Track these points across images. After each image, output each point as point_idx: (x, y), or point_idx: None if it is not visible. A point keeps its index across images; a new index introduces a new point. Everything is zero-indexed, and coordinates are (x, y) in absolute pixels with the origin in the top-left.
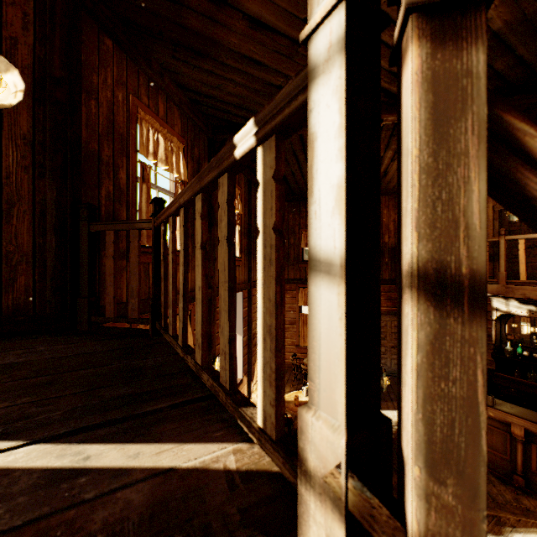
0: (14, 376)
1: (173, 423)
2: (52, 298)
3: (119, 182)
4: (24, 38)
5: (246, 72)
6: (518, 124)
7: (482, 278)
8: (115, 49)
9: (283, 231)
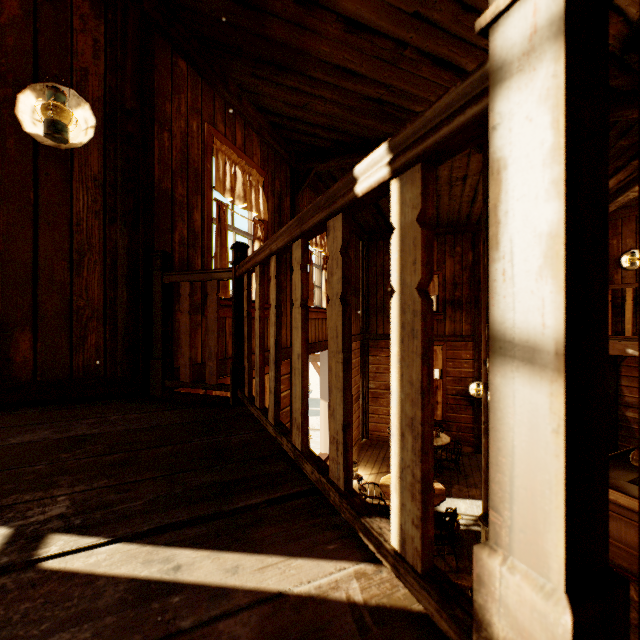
0: (88, 451)
1: (273, 526)
2: (123, 359)
3: (193, 225)
4: (95, 67)
5: (338, 86)
6: None
7: None
8: (189, 72)
9: (377, 275)
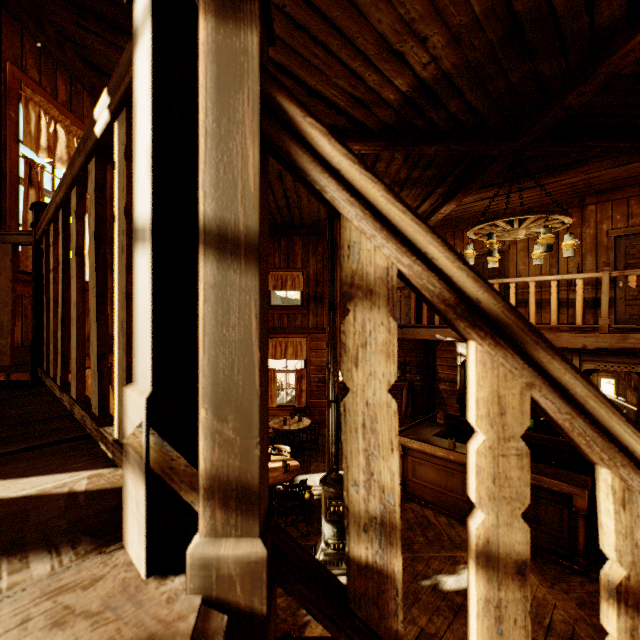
0: None
1: (19, 463)
2: None
3: None
4: None
5: None
6: (288, 104)
7: (256, 234)
8: None
9: None
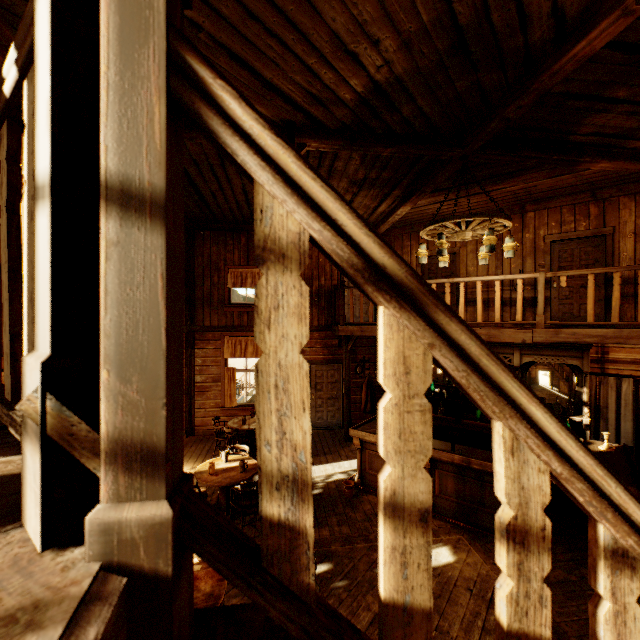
0: None
1: None
2: None
3: None
4: None
5: None
6: (197, 64)
7: (163, 192)
8: None
9: (204, 266)
